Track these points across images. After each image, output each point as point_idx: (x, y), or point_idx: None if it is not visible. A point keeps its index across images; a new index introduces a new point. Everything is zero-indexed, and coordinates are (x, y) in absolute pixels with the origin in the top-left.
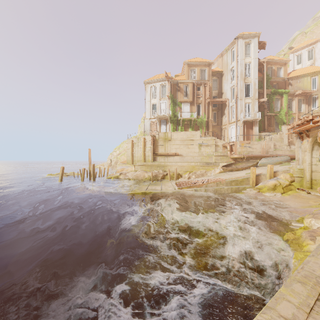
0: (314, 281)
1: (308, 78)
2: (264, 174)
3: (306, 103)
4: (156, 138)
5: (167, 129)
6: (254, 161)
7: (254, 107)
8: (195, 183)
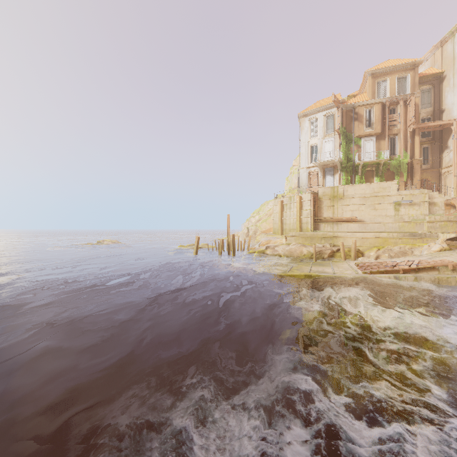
0: None
1: None
2: None
3: None
4: (318, 196)
5: (335, 182)
6: None
7: None
8: (393, 266)
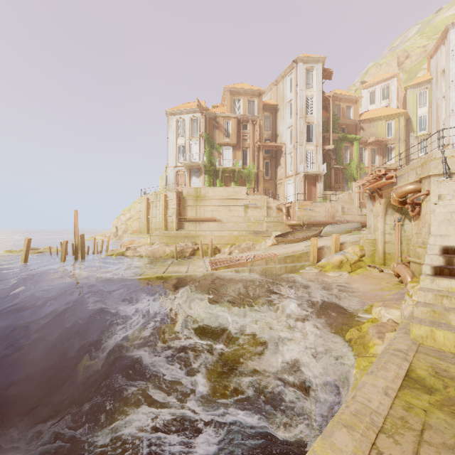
0: (368, 422)
1: (383, 122)
2: (328, 247)
3: (381, 154)
4: (183, 196)
5: (200, 183)
6: (317, 229)
7: (318, 156)
8: (236, 260)
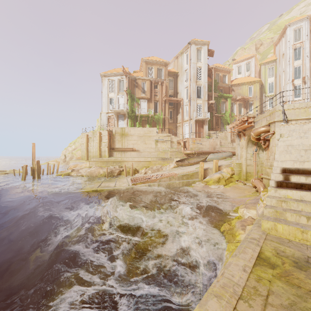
0: (231, 292)
1: (246, 86)
2: (211, 168)
3: (245, 107)
4: (112, 133)
5: (125, 125)
6: (204, 157)
7: (204, 107)
8: (149, 178)
